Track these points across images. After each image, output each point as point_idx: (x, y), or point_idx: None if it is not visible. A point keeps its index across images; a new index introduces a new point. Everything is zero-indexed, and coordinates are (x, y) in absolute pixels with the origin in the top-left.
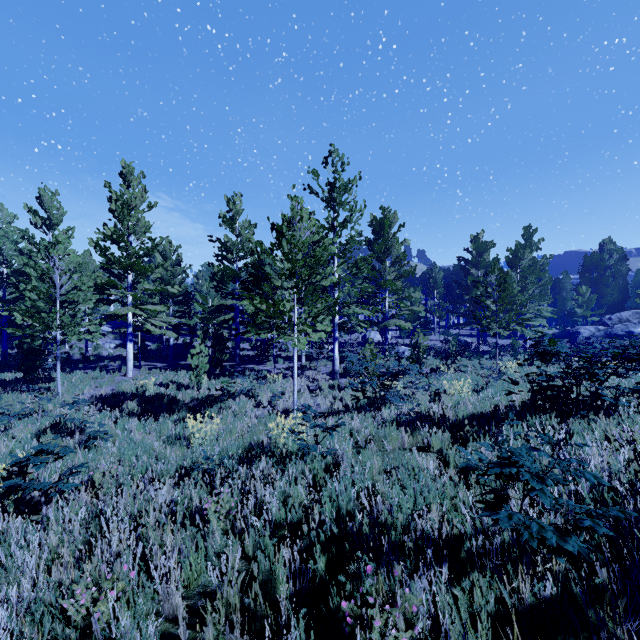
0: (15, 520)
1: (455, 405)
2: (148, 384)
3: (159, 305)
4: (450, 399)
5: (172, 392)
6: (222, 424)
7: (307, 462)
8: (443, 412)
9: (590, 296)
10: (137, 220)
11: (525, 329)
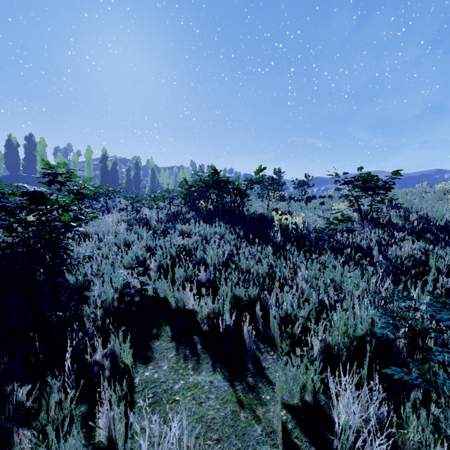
0: None
1: None
2: None
3: None
4: None
5: None
6: None
7: None
8: None
9: None
10: None
11: None
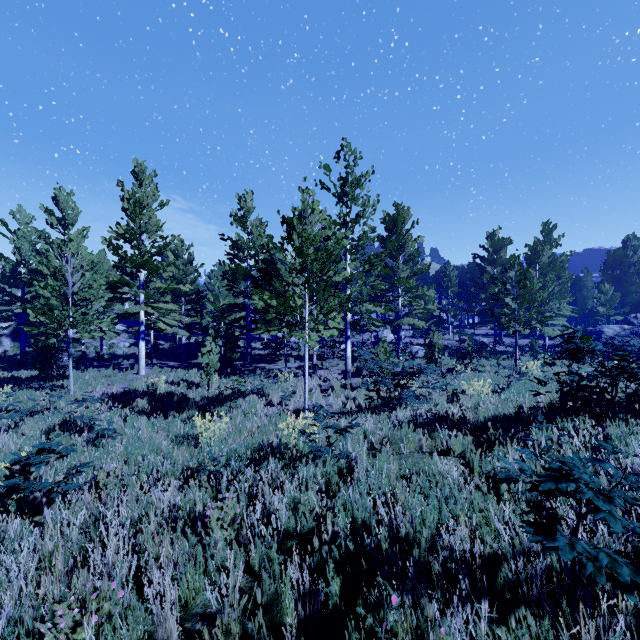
0: (14, 521)
1: (475, 406)
2: (159, 382)
3: (171, 303)
4: (469, 400)
5: (182, 390)
6: (232, 423)
7: (319, 465)
8: (463, 413)
9: (613, 294)
10: (149, 218)
11: (547, 327)
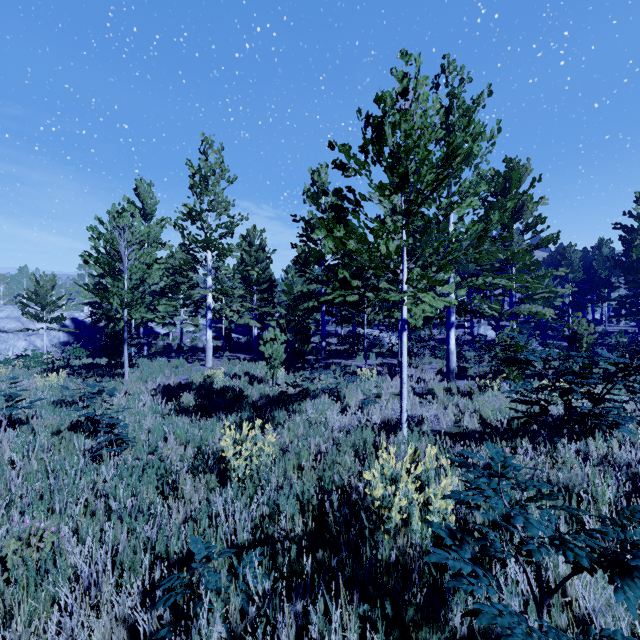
0: None
1: None
2: (215, 374)
3: (239, 290)
4: None
5: (241, 385)
6: (290, 437)
7: None
8: None
9: None
10: (214, 194)
11: None
